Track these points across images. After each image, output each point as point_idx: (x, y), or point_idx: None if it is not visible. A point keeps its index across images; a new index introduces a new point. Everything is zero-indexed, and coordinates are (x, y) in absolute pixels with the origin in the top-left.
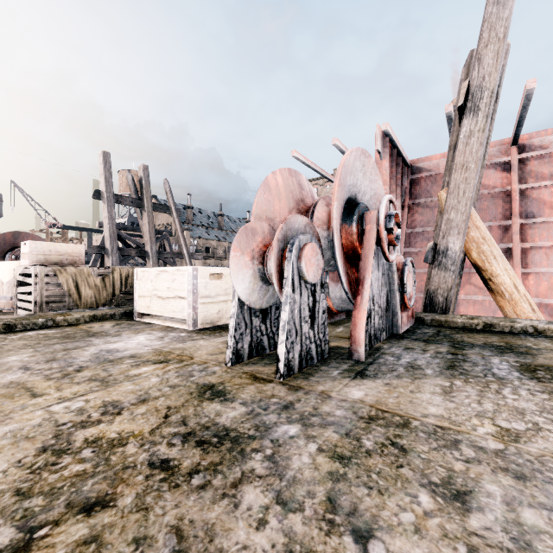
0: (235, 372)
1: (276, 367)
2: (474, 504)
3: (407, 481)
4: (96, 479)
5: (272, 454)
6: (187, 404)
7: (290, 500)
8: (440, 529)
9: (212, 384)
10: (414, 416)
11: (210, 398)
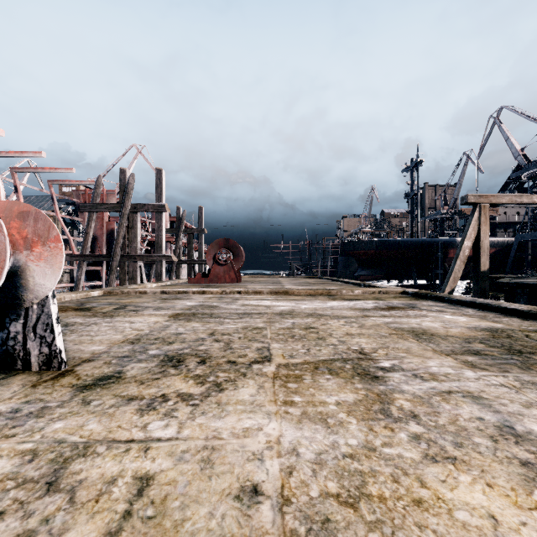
0: (33, 390)
1: (60, 360)
2: (182, 332)
3: (178, 337)
4: (223, 368)
5: (177, 350)
6: (134, 380)
7: (200, 344)
8: (194, 334)
9: (80, 387)
10: (126, 338)
11: (118, 377)
